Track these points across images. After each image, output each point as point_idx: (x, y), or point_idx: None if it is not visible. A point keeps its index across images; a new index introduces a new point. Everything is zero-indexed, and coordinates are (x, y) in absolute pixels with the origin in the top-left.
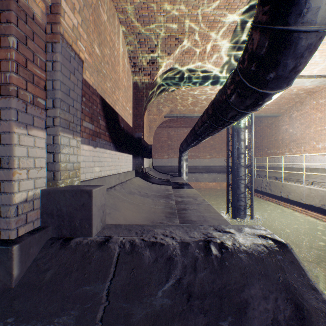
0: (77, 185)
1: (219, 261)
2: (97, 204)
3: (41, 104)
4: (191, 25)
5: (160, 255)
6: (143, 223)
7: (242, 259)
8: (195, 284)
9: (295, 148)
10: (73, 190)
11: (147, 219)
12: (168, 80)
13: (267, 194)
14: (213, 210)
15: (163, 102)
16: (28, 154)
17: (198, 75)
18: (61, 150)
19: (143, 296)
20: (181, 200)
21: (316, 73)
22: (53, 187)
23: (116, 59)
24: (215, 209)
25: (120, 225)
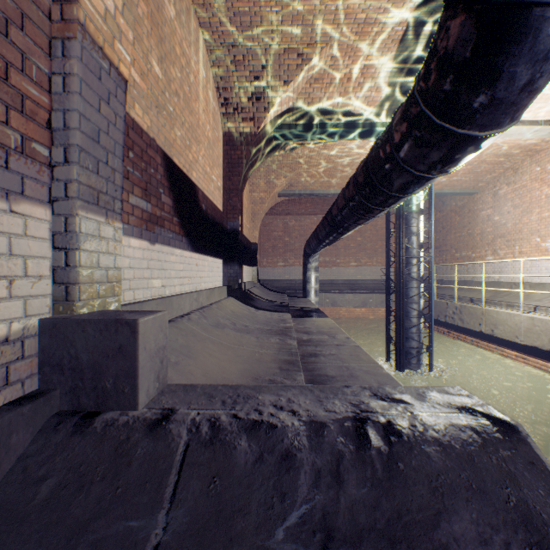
0: (112, 310)
1: (385, 461)
2: (147, 346)
3: (40, 154)
4: (325, 29)
5: (269, 448)
6: (239, 381)
7: (430, 456)
8: (340, 512)
9: (504, 249)
10: (100, 320)
11: (246, 374)
12: (284, 129)
13: (456, 327)
14: (365, 356)
15: (277, 170)
16: (10, 249)
17: (338, 121)
18: (81, 243)
19: (233, 536)
20: (307, 338)
21: (542, 117)
22: (65, 314)
23: (193, 90)
24: (368, 355)
25: (194, 386)
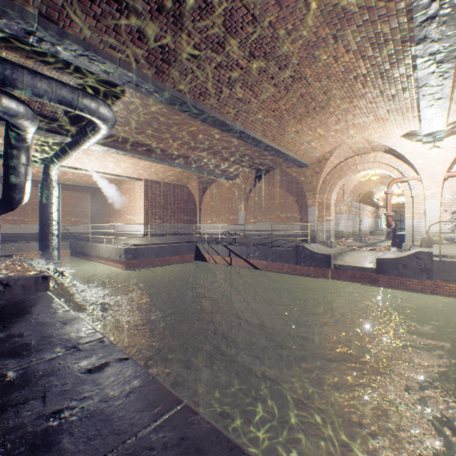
0: None
1: None
2: None
3: None
4: None
5: None
6: None
7: None
8: None
9: (119, 218)
10: None
11: None
12: None
13: (91, 255)
14: None
15: None
16: None
17: None
18: None
19: None
20: None
21: (110, 172)
22: None
23: None
24: None
25: None
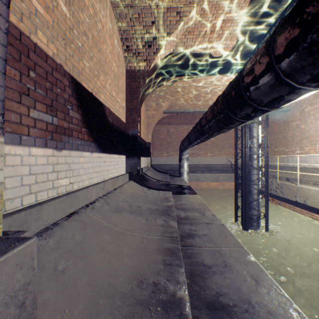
0: None
1: None
2: None
3: None
4: None
5: None
6: (123, 289)
7: None
8: None
9: (308, 146)
10: None
11: (132, 275)
12: (167, 68)
13: (278, 197)
14: (231, 237)
15: (162, 96)
16: None
17: (203, 62)
18: None
19: None
20: (184, 216)
21: None
22: None
23: (101, 35)
24: (233, 236)
25: None
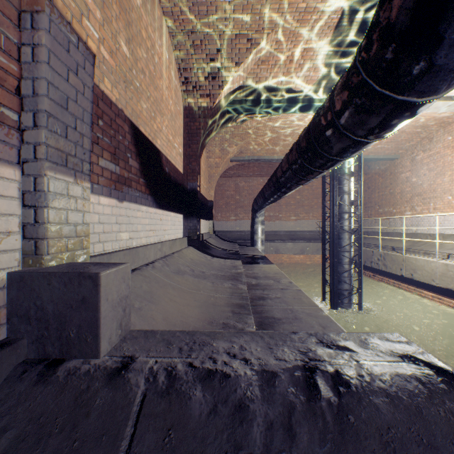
0: (80, 262)
1: (335, 413)
2: (110, 297)
3: (9, 118)
4: (271, 17)
5: (222, 399)
6: (196, 325)
7: (379, 408)
8: None
9: (421, 206)
10: (64, 274)
11: (202, 318)
12: (236, 104)
13: (380, 272)
14: (306, 299)
15: (229, 139)
16: None
17: (281, 97)
18: (49, 201)
19: None
20: (255, 283)
21: None
22: (34, 267)
23: (158, 69)
24: (309, 298)
25: (154, 332)
